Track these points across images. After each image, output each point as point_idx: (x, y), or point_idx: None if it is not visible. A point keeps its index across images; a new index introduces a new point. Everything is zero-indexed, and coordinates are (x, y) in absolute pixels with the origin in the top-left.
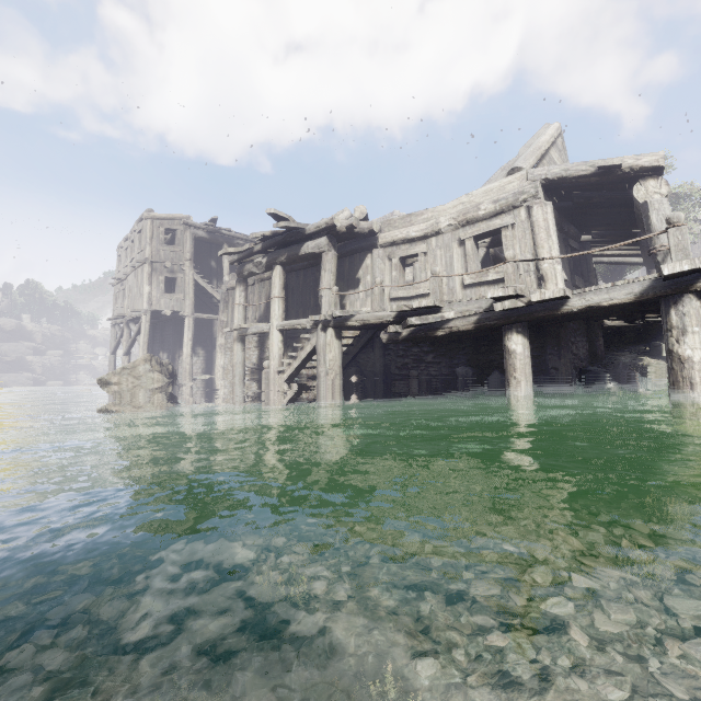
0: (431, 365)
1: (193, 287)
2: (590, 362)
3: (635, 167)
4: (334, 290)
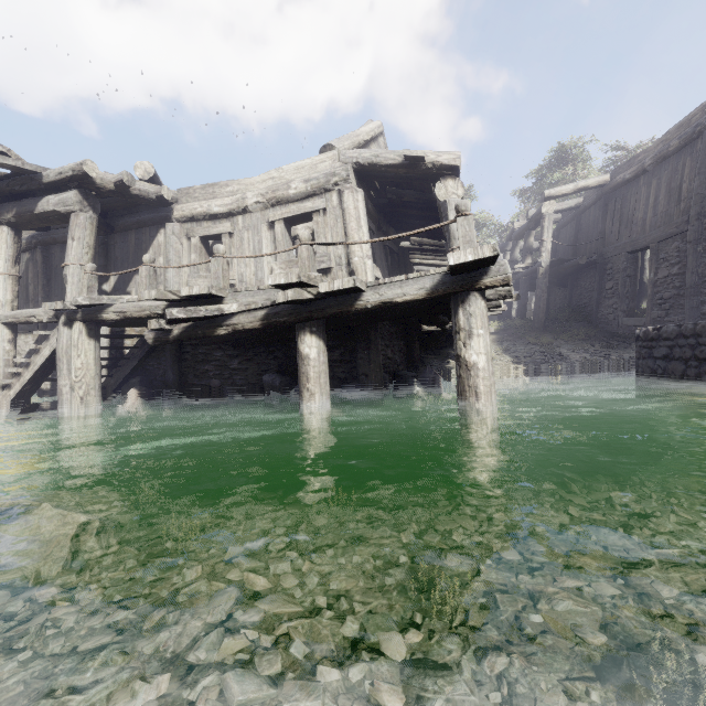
0: (236, 372)
1: None
2: (408, 365)
3: (437, 163)
4: (88, 268)
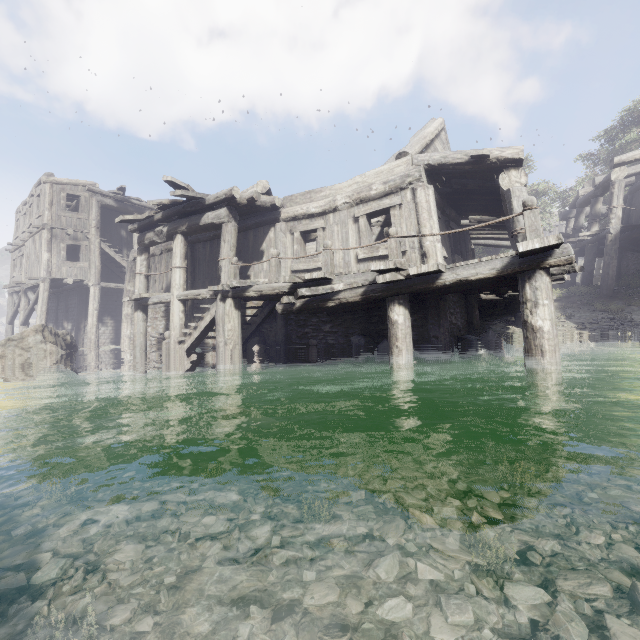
0: (328, 334)
1: (99, 256)
2: (468, 330)
3: (501, 158)
4: (234, 261)
